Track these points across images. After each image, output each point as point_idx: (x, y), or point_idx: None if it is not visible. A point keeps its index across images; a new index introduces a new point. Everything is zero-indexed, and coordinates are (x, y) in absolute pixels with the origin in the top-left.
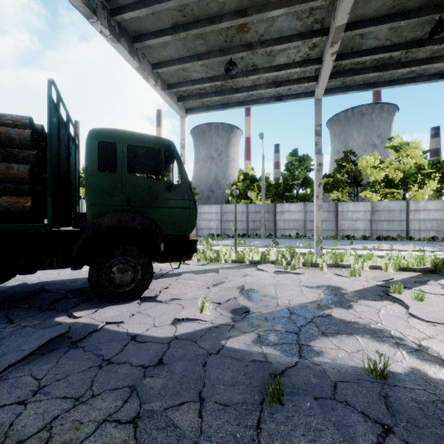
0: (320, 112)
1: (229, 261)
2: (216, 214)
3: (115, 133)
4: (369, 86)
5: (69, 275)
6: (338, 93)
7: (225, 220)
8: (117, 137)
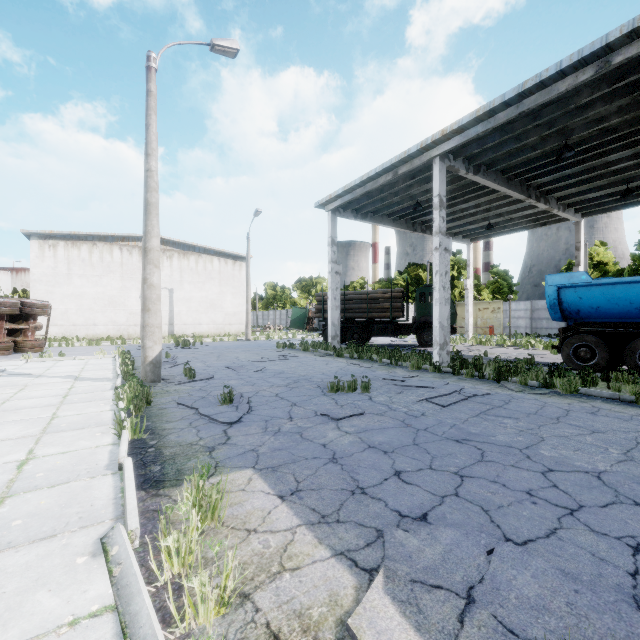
0: (579, 231)
1: (494, 345)
2: (525, 311)
3: (425, 289)
4: (626, 206)
5: (404, 343)
6: (596, 214)
7: (536, 318)
8: (425, 290)
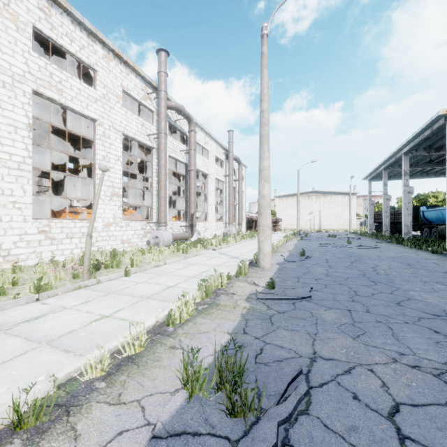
0: None
1: None
2: None
3: None
4: None
5: None
6: None
7: None
8: None
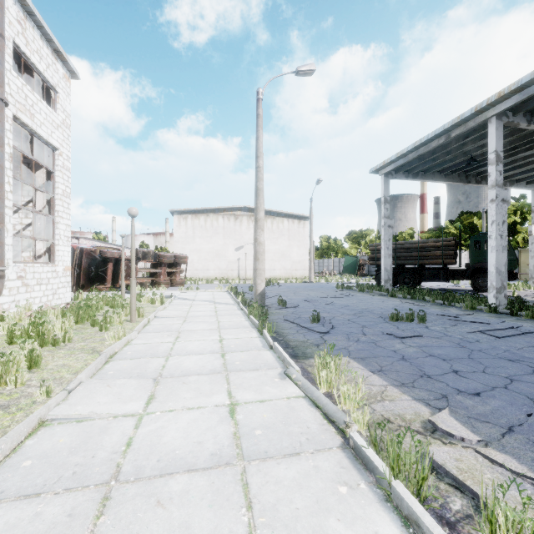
0: None
1: None
2: None
3: (480, 237)
4: None
5: (457, 288)
6: None
7: None
8: (480, 238)
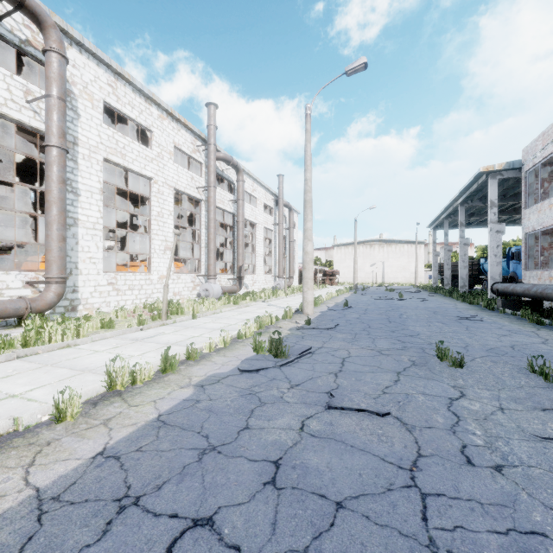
0: None
1: None
2: None
3: None
4: None
5: None
6: None
7: None
8: None
